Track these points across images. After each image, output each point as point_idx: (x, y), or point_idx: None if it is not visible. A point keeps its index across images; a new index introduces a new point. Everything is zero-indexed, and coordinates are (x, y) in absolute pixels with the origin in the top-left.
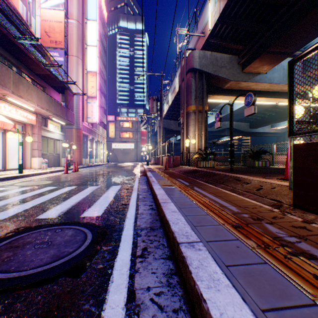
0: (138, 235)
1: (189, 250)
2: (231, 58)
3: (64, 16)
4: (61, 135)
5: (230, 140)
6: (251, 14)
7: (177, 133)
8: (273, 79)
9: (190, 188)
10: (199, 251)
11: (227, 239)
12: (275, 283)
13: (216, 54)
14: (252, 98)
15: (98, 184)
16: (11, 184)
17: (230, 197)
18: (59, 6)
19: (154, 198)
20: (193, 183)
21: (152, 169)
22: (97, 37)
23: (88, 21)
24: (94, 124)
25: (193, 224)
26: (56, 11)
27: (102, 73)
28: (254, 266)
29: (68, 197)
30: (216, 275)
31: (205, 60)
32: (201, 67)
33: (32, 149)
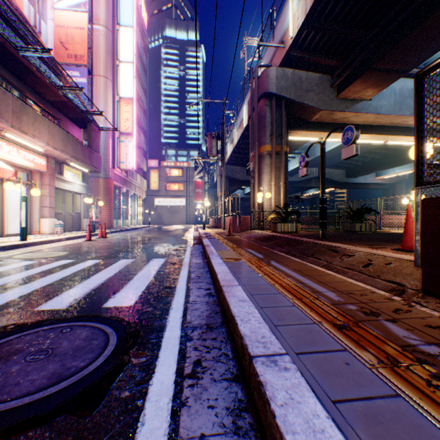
0: (188, 339)
1: (268, 371)
2: (322, 79)
3: (87, 20)
4: (82, 187)
5: (321, 193)
6: (350, 15)
7: (245, 184)
8: (380, 108)
9: (265, 263)
10: (285, 372)
11: (329, 350)
12: (421, 439)
13: (300, 73)
14: (353, 133)
15: (133, 256)
16: (8, 256)
17: (325, 277)
18: (80, 6)
19: (212, 278)
20: (268, 255)
21: (210, 235)
22: (134, 49)
23: (120, 28)
24: (129, 172)
25: (273, 322)
26: (76, 13)
27: (141, 101)
28: (379, 401)
29: (87, 276)
30: (318, 421)
31: (285, 82)
32: (279, 91)
33: (41, 207)
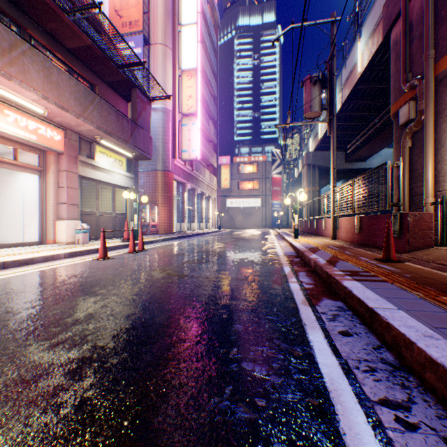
0: None
1: None
2: None
3: None
4: (127, 179)
5: None
6: None
7: (342, 175)
8: None
9: None
10: None
11: None
12: None
13: None
14: None
15: None
16: None
17: None
18: None
19: None
20: None
21: (330, 256)
22: (197, 6)
23: None
24: (194, 165)
25: None
26: None
27: (210, 85)
28: None
29: None
30: None
31: None
32: None
33: (57, 203)
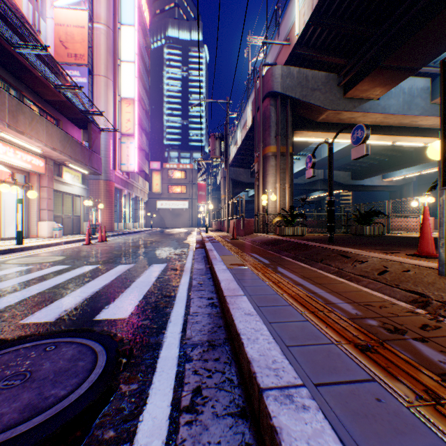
0: (186, 359)
1: (283, 410)
2: (328, 78)
3: (87, 19)
4: (82, 189)
5: (329, 195)
6: (359, 10)
7: (249, 186)
8: (388, 107)
9: (272, 269)
10: (304, 413)
11: (354, 380)
12: None
13: (306, 71)
14: (364, 131)
15: (132, 261)
16: (1, 261)
17: (337, 286)
18: (80, 4)
19: (215, 285)
20: (275, 261)
21: (213, 238)
22: (135, 48)
23: (122, 26)
24: (130, 174)
25: (284, 341)
26: (76, 11)
27: (143, 102)
28: None
29: (82, 283)
30: None
31: (290, 80)
32: (284, 90)
33: (39, 209)
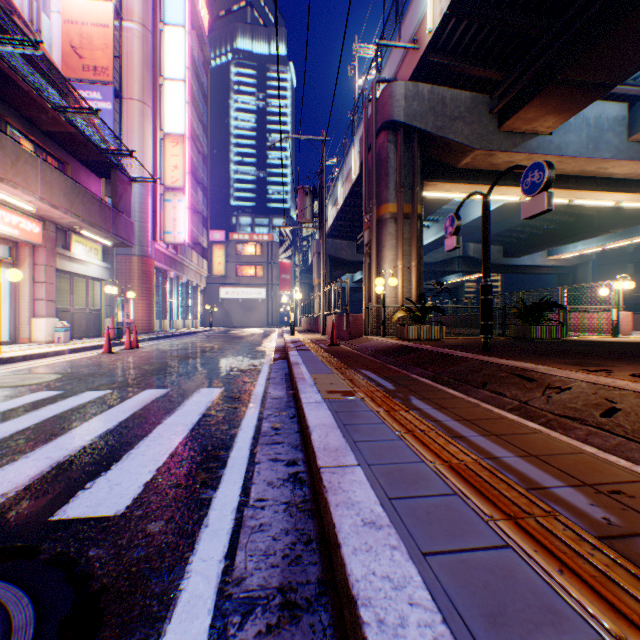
0: None
1: None
2: (476, 101)
3: (113, 14)
4: (103, 270)
5: (484, 277)
6: None
7: (355, 267)
8: (565, 146)
9: (401, 402)
10: None
11: None
12: None
13: (442, 90)
14: (545, 172)
15: (168, 382)
16: None
17: (531, 439)
18: None
19: (302, 433)
20: (403, 384)
21: (301, 344)
22: (186, 60)
23: (166, 27)
24: (179, 248)
25: (477, 637)
26: (95, 2)
27: (198, 141)
28: None
29: (64, 428)
30: None
31: (418, 104)
32: (410, 119)
33: (33, 300)
